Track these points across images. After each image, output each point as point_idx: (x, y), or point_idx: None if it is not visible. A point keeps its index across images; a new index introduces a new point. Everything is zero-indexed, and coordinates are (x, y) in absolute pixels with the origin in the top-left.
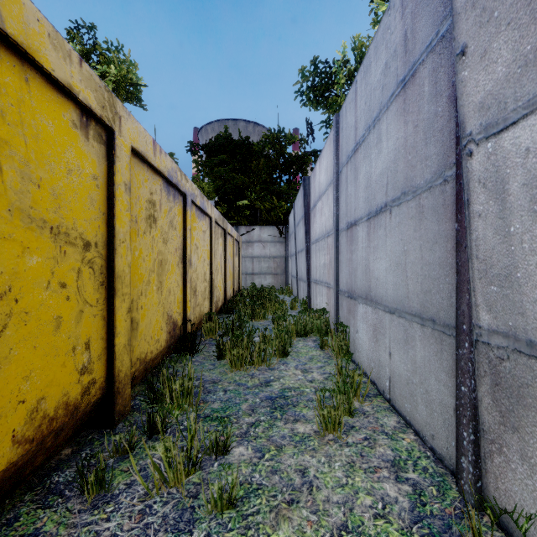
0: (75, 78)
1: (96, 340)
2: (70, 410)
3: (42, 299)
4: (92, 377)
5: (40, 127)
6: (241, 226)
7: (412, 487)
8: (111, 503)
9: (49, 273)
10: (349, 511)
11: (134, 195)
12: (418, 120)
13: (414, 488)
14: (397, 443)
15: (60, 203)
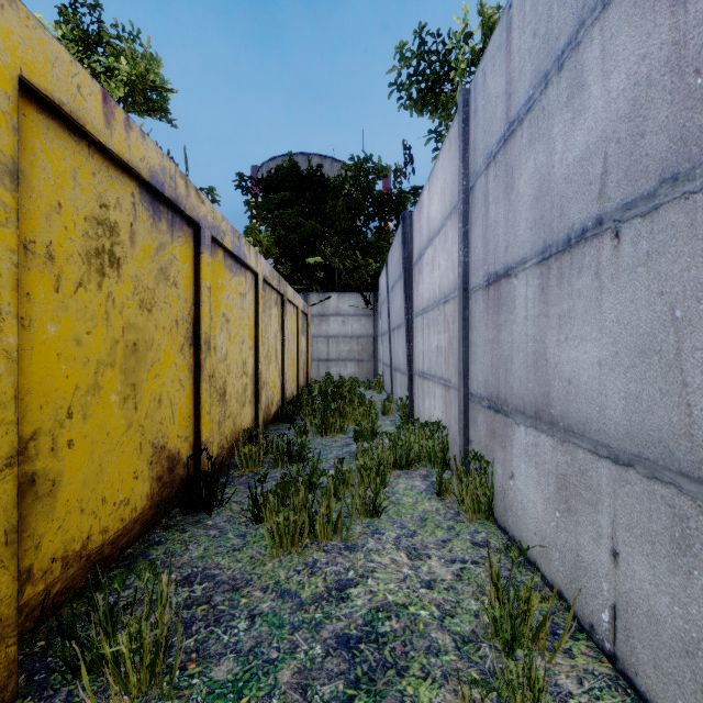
0: None
1: None
2: None
3: None
4: None
5: None
6: (311, 292)
7: None
8: None
9: None
10: None
11: (43, 199)
12: None
13: None
14: None
15: None
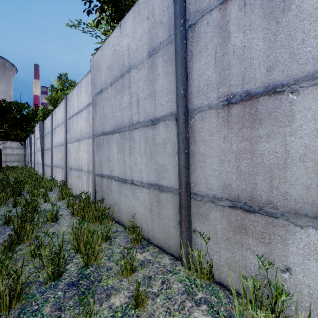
0: None
1: None
2: None
3: None
4: None
5: None
6: None
7: None
8: None
9: None
10: None
11: None
12: None
13: None
14: None
15: None
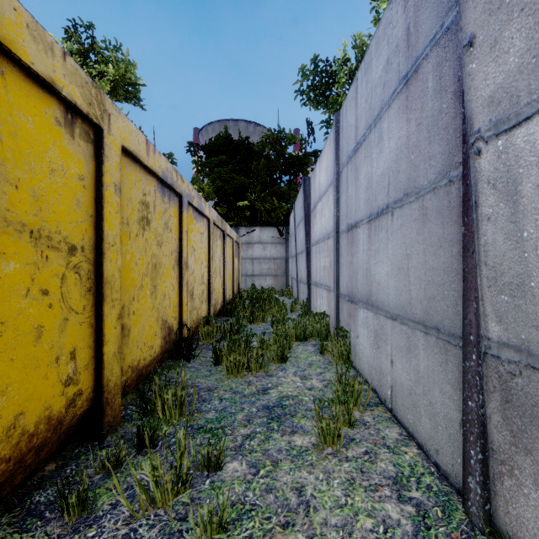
0: (57, 72)
1: (83, 349)
2: (52, 425)
3: (20, 307)
4: (78, 388)
5: (18, 124)
6: (241, 227)
7: (415, 508)
8: (93, 526)
9: (29, 279)
10: (348, 536)
11: (125, 197)
12: (421, 118)
13: (417, 509)
14: (399, 457)
15: (42, 205)
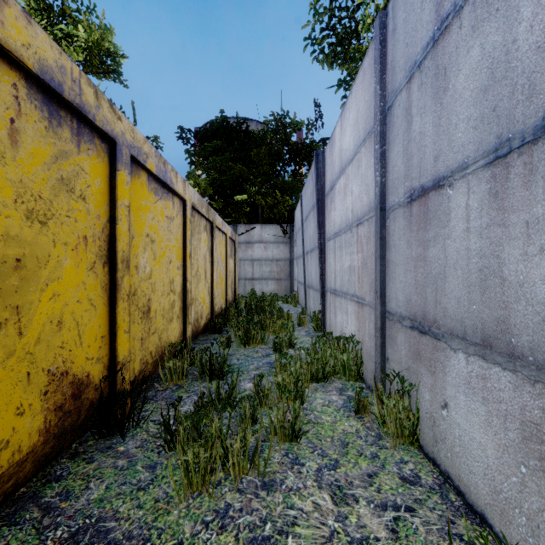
0: None
1: None
2: None
3: None
4: None
5: None
6: (239, 224)
7: None
8: None
9: None
10: None
11: None
12: None
13: None
14: None
15: None
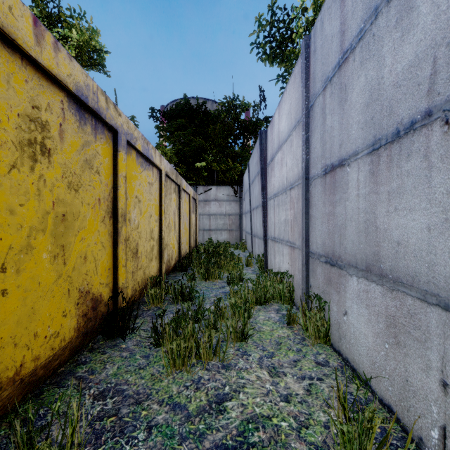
0: None
1: None
2: None
3: None
4: None
5: None
6: (199, 186)
7: None
8: None
9: None
10: None
11: None
12: None
13: None
14: None
15: None
